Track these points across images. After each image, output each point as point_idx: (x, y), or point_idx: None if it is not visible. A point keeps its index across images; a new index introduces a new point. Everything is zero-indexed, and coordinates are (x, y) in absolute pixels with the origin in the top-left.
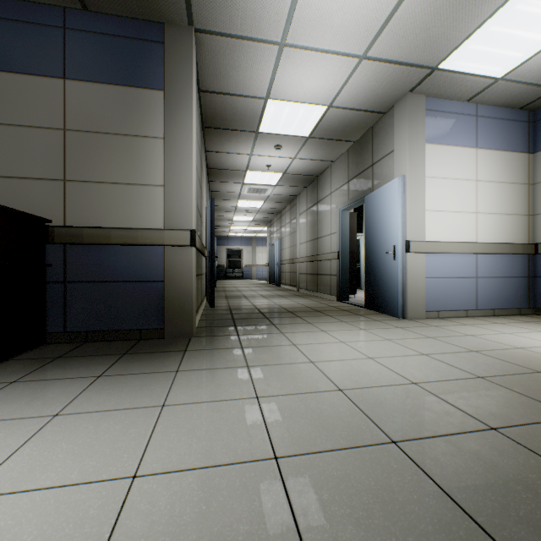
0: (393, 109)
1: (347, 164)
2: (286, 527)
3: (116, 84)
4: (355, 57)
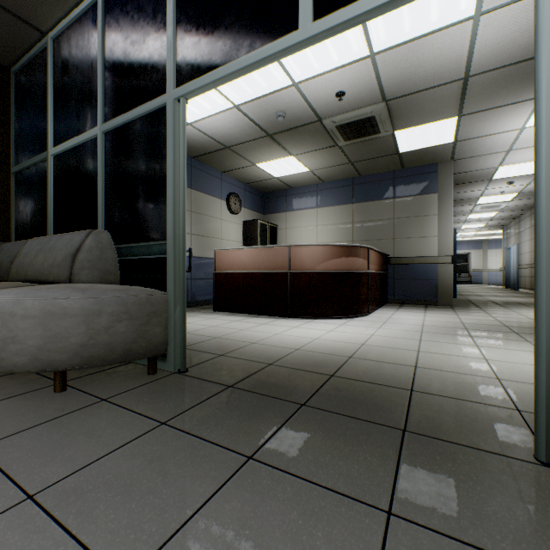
0: None
1: None
2: (499, 323)
3: (414, 195)
4: None
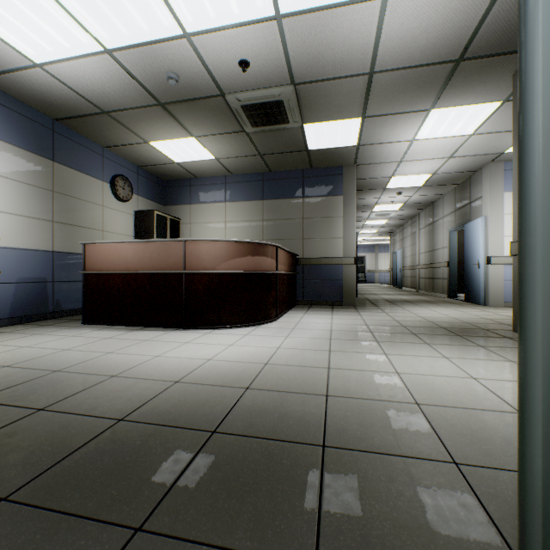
0: (481, 169)
1: (453, 198)
2: (398, 323)
3: (322, 196)
4: (444, 158)
